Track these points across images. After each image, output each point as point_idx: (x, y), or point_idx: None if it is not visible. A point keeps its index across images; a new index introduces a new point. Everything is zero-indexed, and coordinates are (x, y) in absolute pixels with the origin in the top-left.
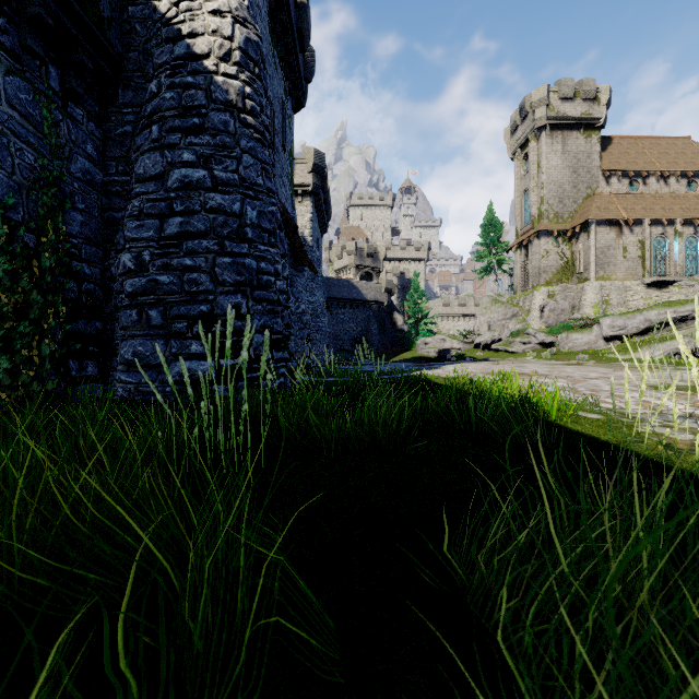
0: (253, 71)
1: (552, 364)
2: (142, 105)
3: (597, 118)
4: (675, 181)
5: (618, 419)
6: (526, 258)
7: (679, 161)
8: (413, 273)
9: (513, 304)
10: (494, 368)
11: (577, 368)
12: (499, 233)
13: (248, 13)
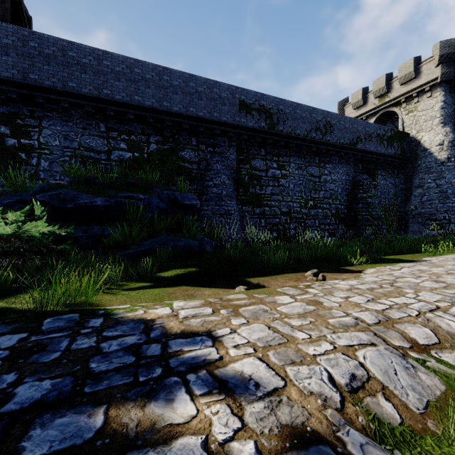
0: (451, 149)
1: None
2: (415, 167)
3: None
4: None
5: None
6: None
7: None
8: None
9: None
10: None
11: None
12: None
13: (449, 132)
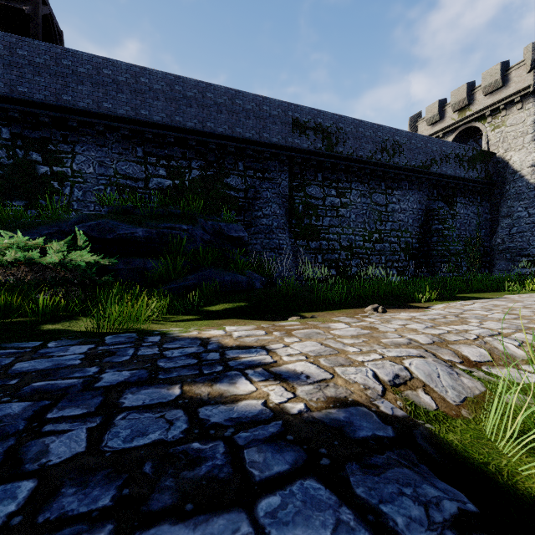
0: None
1: None
2: (502, 193)
3: None
4: None
5: None
6: None
7: None
8: None
9: None
10: None
11: None
12: None
13: None
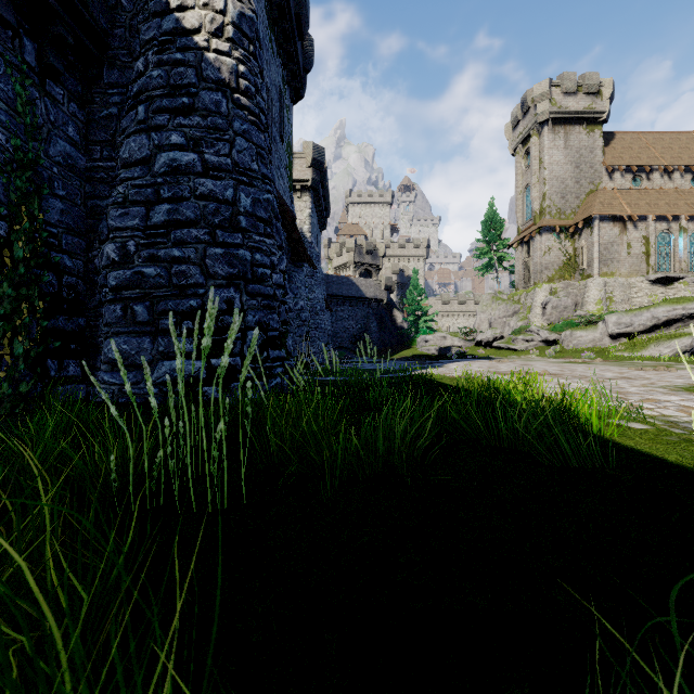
0: (248, 49)
1: (558, 362)
2: (128, 85)
3: (600, 112)
4: (679, 177)
5: (670, 431)
6: (528, 254)
7: (684, 155)
8: (413, 270)
9: (515, 301)
10: (500, 367)
11: (587, 367)
12: (500, 229)
13: None
